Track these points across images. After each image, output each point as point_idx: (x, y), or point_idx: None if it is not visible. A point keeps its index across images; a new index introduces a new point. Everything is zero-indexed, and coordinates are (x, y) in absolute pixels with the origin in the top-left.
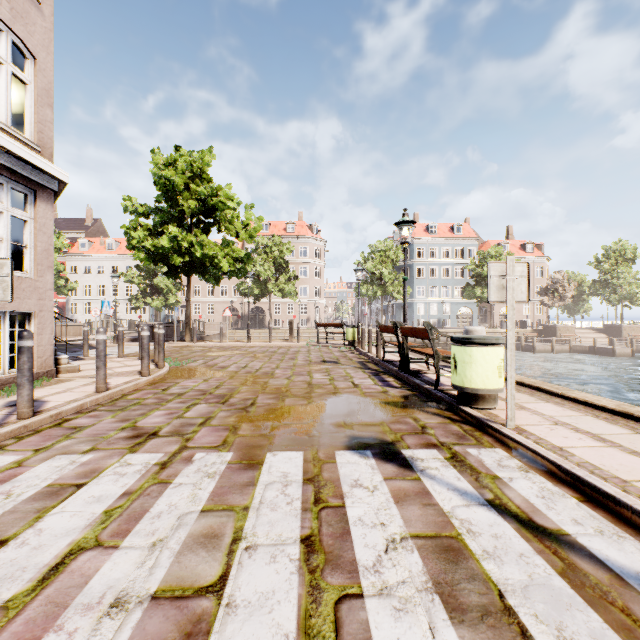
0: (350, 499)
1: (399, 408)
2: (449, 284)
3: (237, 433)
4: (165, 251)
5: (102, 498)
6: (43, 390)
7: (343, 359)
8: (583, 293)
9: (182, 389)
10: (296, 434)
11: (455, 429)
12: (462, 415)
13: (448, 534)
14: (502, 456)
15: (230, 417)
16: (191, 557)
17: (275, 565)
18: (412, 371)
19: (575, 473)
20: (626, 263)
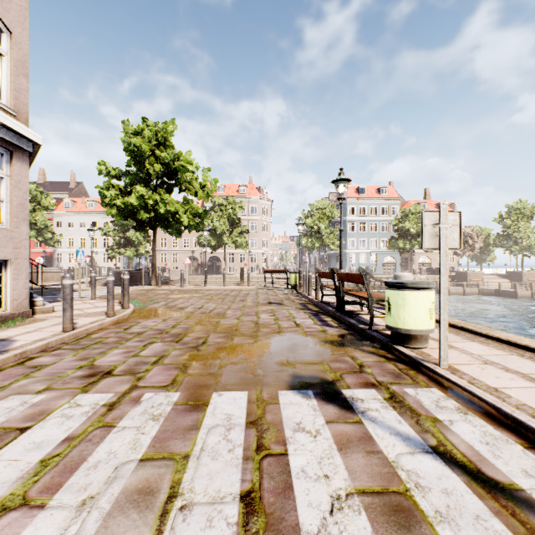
0: (292, 445)
1: (337, 347)
2: (376, 237)
3: (186, 372)
4: (133, 208)
5: (42, 444)
6: (16, 329)
7: (286, 301)
8: (489, 245)
9: (142, 328)
10: (242, 373)
11: (391, 368)
12: (396, 354)
13: (396, 489)
14: (439, 396)
15: (182, 355)
16: (120, 520)
17: (210, 531)
18: (347, 312)
19: (517, 417)
20: (525, 219)
